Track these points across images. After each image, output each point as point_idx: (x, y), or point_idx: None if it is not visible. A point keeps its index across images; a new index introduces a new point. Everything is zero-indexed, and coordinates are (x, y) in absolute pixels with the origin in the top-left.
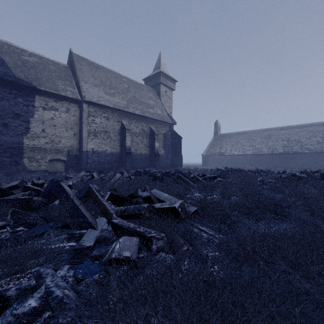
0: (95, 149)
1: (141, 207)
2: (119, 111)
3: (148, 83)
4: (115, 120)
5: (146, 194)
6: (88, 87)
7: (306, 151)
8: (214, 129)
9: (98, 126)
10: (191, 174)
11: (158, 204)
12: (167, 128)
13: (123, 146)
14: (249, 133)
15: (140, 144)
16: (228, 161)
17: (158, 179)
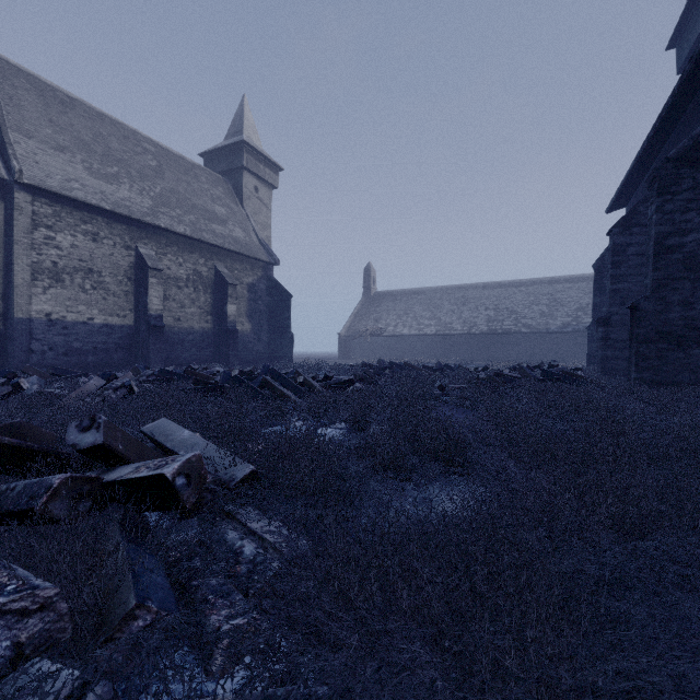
0: (56, 315)
1: (43, 485)
2: (131, 222)
3: (214, 164)
4: (117, 242)
5: (91, 438)
6: (36, 149)
7: (523, 329)
8: (365, 282)
9: (66, 254)
10: (298, 376)
11: (131, 466)
12: (259, 273)
13: (141, 308)
14: (430, 292)
15: (189, 306)
16: (390, 349)
17: (210, 391)
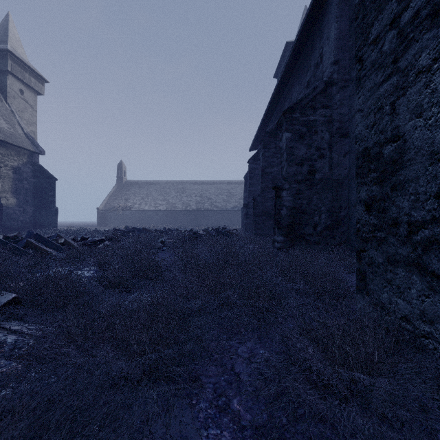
0: None
1: None
2: None
3: None
4: None
5: None
6: None
7: (215, 208)
8: (118, 173)
9: None
10: (60, 238)
11: None
12: (24, 159)
13: None
14: (163, 184)
15: None
16: (136, 219)
17: None
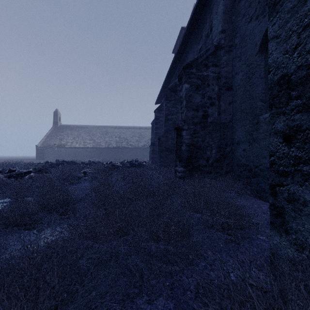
0: None
1: None
2: None
3: None
4: None
5: None
6: None
7: (130, 146)
8: (54, 119)
9: None
10: None
11: None
12: None
13: None
14: (90, 128)
15: None
16: (69, 154)
17: None
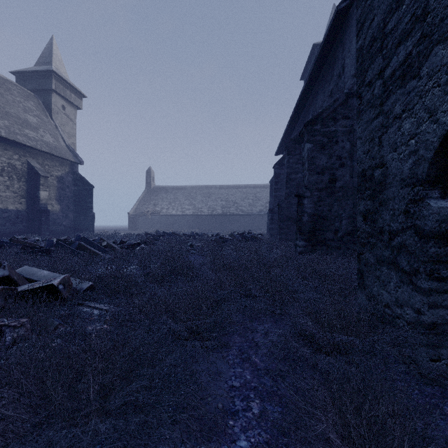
0: None
1: None
2: None
3: (25, 82)
4: None
5: (1, 273)
6: None
7: (240, 212)
8: (147, 179)
9: None
10: (103, 241)
11: (26, 285)
12: (66, 169)
13: None
14: (189, 189)
15: (4, 191)
16: (164, 223)
17: (40, 253)
